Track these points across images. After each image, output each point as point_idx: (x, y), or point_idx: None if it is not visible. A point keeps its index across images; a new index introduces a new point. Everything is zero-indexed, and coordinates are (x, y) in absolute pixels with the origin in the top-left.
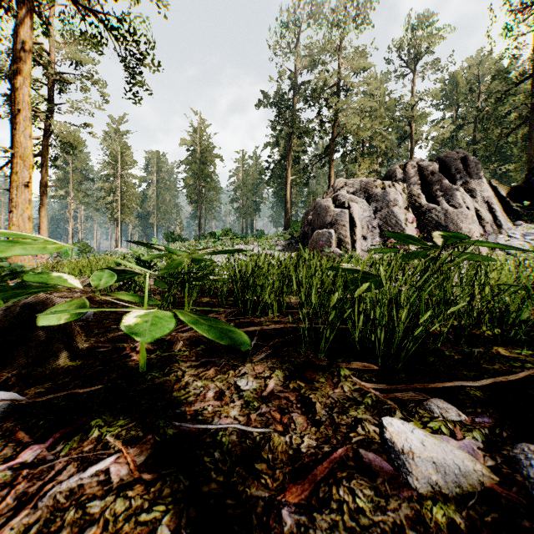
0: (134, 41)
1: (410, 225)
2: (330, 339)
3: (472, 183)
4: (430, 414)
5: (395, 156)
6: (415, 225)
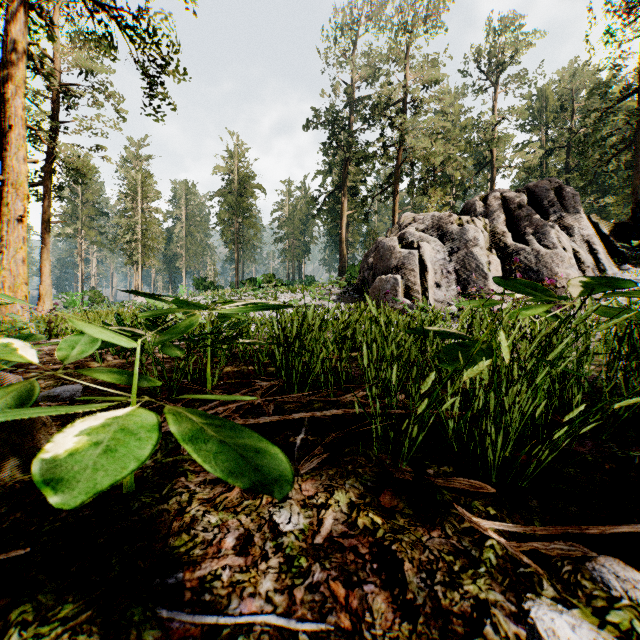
0: (155, 43)
1: (494, 270)
2: (418, 440)
3: (569, 218)
4: (603, 590)
5: (473, 187)
6: (500, 270)
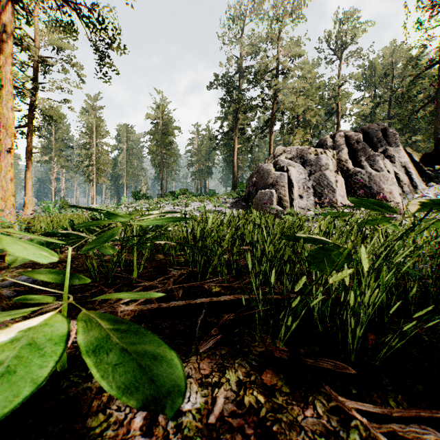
0: (104, 28)
1: (340, 186)
2: (292, 327)
3: (391, 150)
4: None
5: (324, 128)
6: (344, 186)
